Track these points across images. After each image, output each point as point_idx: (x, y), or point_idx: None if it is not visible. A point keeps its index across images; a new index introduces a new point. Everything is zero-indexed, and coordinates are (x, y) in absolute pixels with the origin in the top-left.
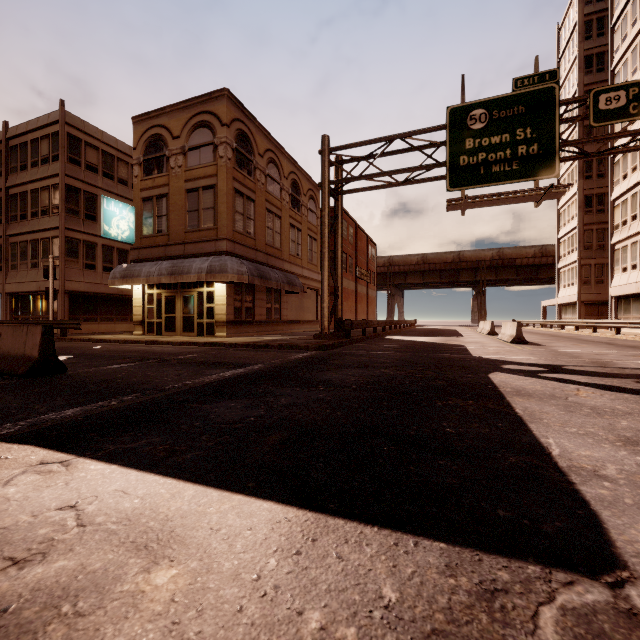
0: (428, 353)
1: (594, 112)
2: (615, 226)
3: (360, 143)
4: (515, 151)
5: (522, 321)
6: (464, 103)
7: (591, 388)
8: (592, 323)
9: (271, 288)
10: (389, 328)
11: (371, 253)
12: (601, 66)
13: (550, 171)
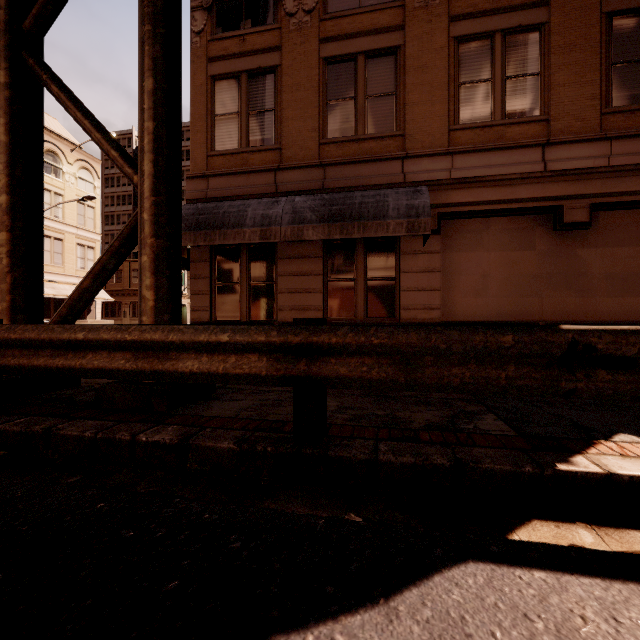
0: None
1: None
2: None
3: None
4: None
5: None
6: None
7: None
8: None
9: (355, 243)
10: None
11: None
12: None
13: None
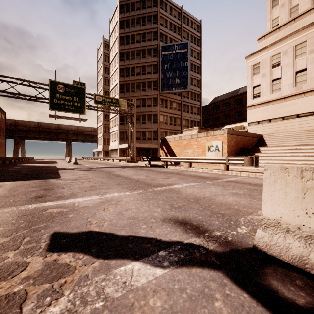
0: (41, 168)
1: (95, 100)
2: (111, 127)
3: (4, 76)
4: (73, 103)
5: (86, 157)
6: (56, 81)
7: (79, 170)
8: (103, 158)
9: None
10: (18, 161)
11: (2, 117)
12: (109, 72)
13: (83, 113)
